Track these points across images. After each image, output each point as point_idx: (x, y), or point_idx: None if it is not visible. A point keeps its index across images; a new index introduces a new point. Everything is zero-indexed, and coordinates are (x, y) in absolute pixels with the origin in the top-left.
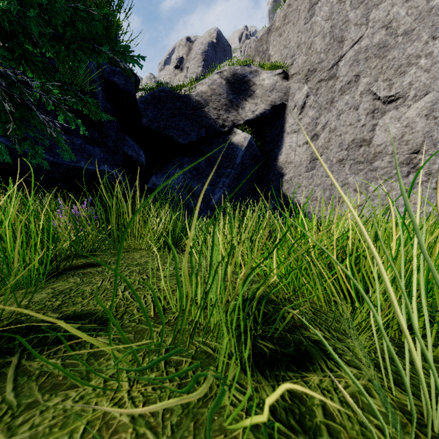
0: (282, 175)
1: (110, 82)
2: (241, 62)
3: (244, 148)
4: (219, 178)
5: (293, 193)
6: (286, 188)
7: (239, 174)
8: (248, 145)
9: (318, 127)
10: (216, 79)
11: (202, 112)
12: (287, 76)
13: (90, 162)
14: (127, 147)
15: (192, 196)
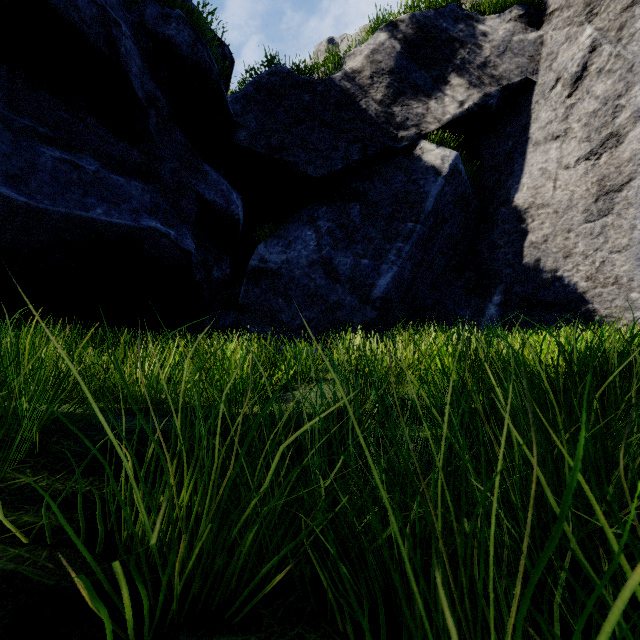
0: (524, 234)
1: (158, 39)
2: (435, 1)
3: (442, 178)
4: (390, 241)
5: (551, 271)
6: (533, 261)
7: (430, 234)
8: (450, 171)
9: (622, 115)
10: (382, 42)
11: (353, 112)
12: (535, 20)
13: (117, 209)
14: (204, 184)
15: (334, 281)
